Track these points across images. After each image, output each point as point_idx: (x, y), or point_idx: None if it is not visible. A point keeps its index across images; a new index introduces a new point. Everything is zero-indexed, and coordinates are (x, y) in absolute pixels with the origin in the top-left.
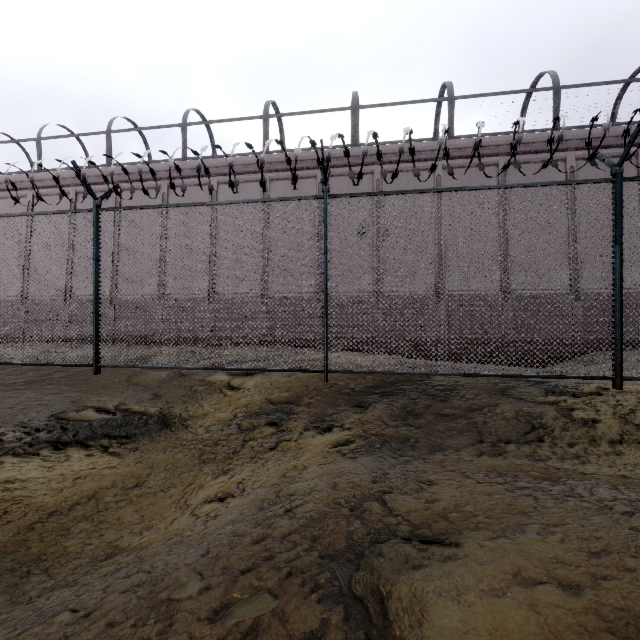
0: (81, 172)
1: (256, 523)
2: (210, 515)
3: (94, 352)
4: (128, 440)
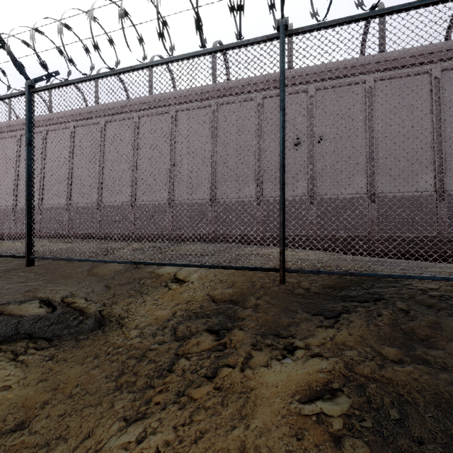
0: (5, 44)
1: None
2: None
3: (26, 242)
4: (49, 343)
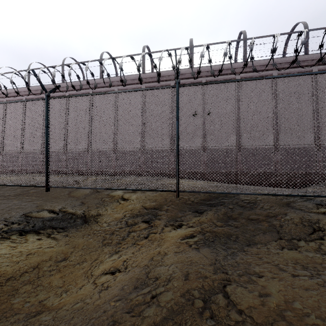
0: (37, 76)
1: (130, 307)
2: (104, 285)
3: (45, 179)
4: (63, 230)
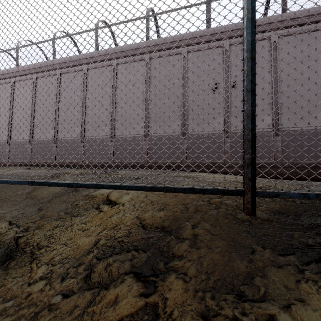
0: None
1: None
2: None
3: None
4: None
